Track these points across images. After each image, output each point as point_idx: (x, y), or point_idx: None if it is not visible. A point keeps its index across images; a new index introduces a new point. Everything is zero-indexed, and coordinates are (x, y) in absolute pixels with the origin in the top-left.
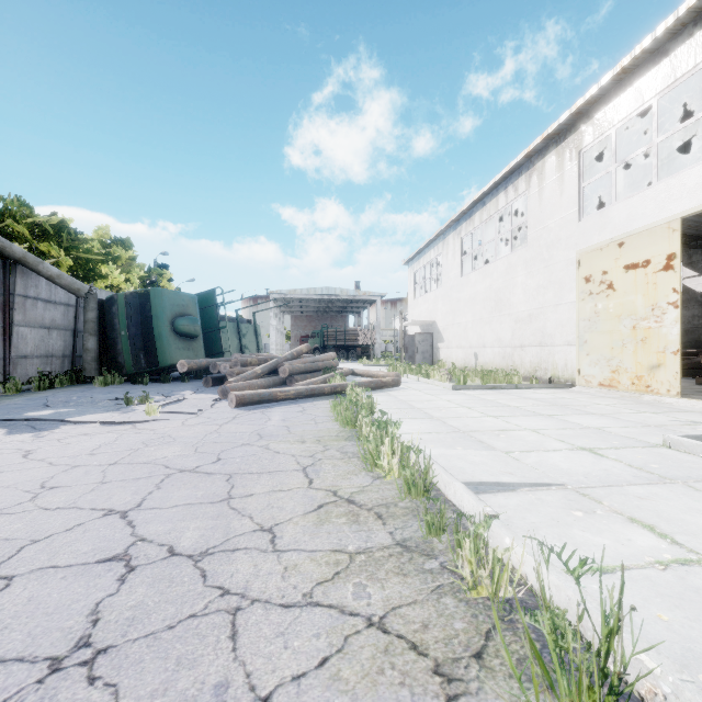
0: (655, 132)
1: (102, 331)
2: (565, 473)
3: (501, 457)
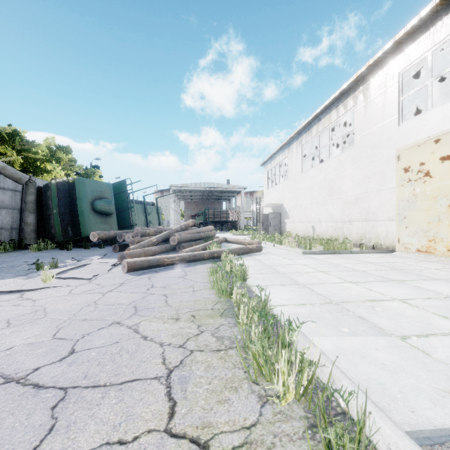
0: None
1: (40, 210)
2: None
3: (408, 351)
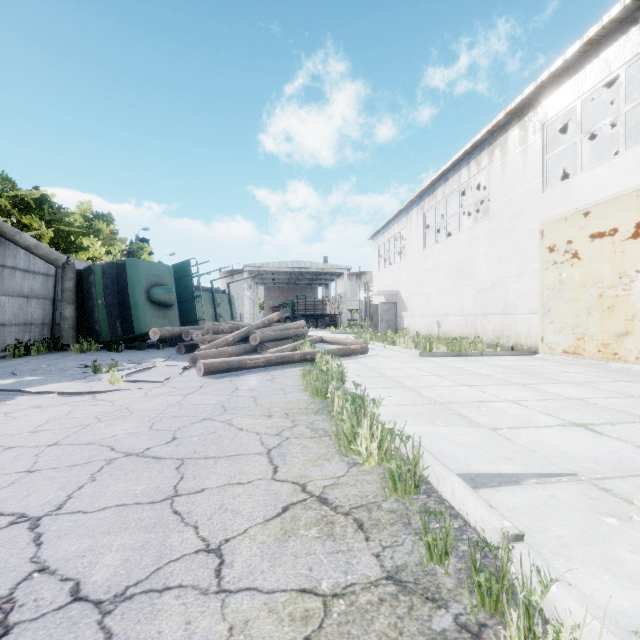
0: (622, 101)
1: (80, 300)
2: (569, 457)
3: (491, 437)
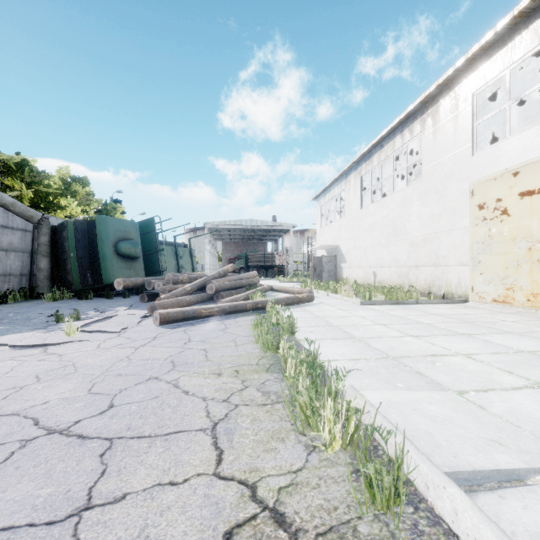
0: None
1: (54, 253)
2: None
3: (462, 405)
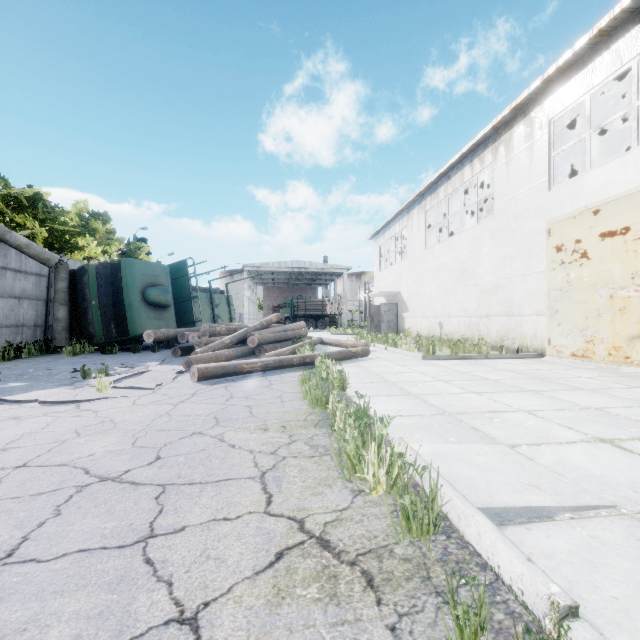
0: (635, 94)
1: (73, 301)
2: (603, 483)
3: (511, 456)
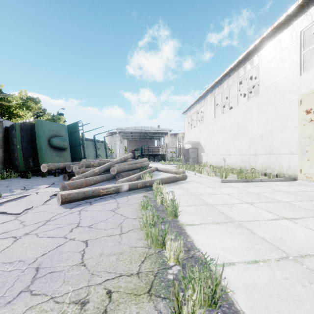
0: None
1: (7, 146)
2: None
3: None
